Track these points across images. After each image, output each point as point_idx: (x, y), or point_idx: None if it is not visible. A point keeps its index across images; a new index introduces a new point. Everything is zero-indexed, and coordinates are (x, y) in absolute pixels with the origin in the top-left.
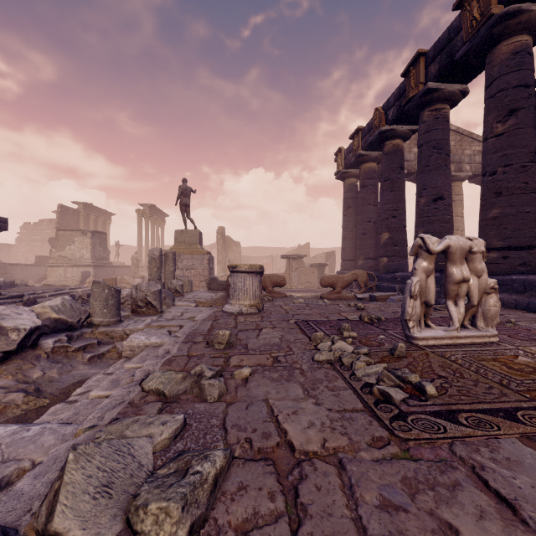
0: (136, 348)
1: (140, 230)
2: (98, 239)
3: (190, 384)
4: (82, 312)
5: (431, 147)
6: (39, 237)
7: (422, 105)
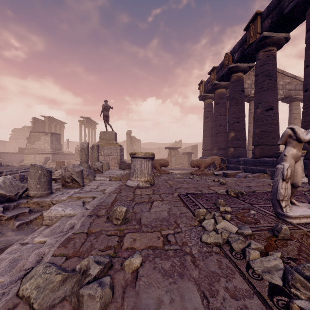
0: (53, 218)
1: (81, 132)
2: (55, 137)
3: (71, 287)
4: (20, 187)
5: (264, 75)
6: (22, 137)
7: (258, 48)
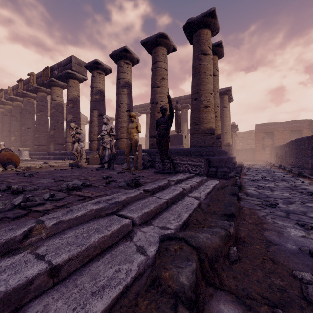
0: None
1: None
2: None
3: None
4: None
5: (27, 111)
6: None
7: (23, 96)
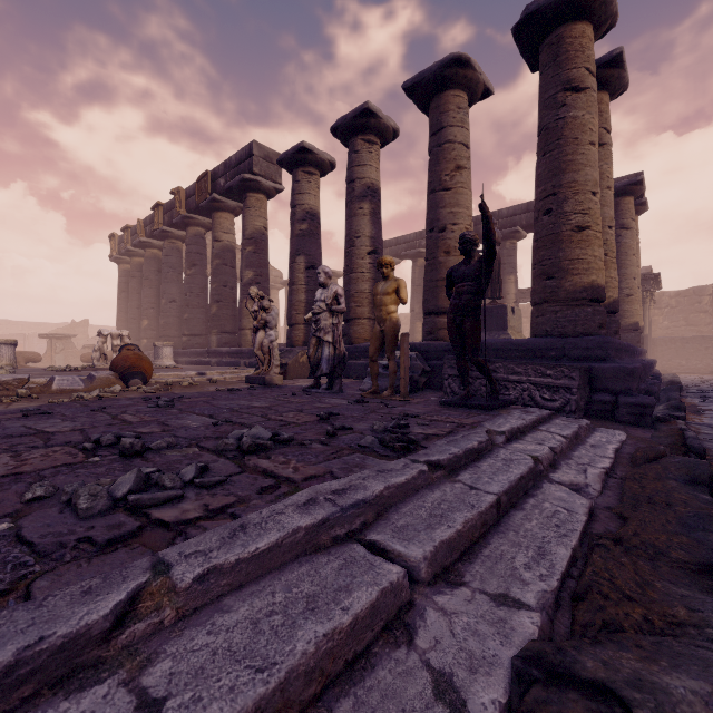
0: None
1: None
2: None
3: None
4: None
5: (169, 267)
6: None
7: (163, 237)
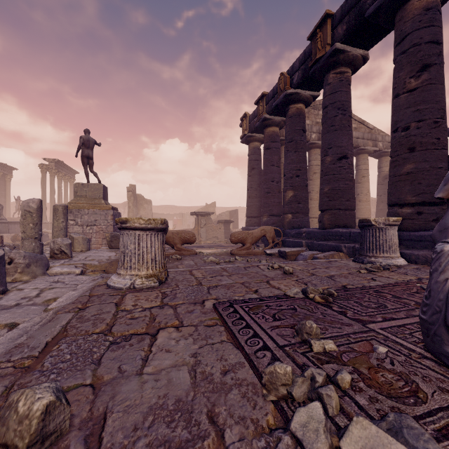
0: None
1: (44, 185)
2: None
3: None
4: None
5: (336, 108)
6: None
7: (328, 67)
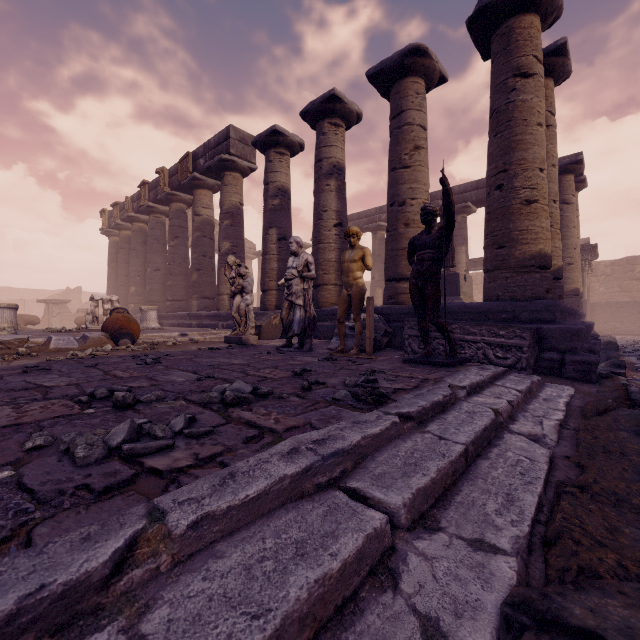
0: None
1: None
2: None
3: None
4: None
5: (154, 239)
6: None
7: (149, 212)
